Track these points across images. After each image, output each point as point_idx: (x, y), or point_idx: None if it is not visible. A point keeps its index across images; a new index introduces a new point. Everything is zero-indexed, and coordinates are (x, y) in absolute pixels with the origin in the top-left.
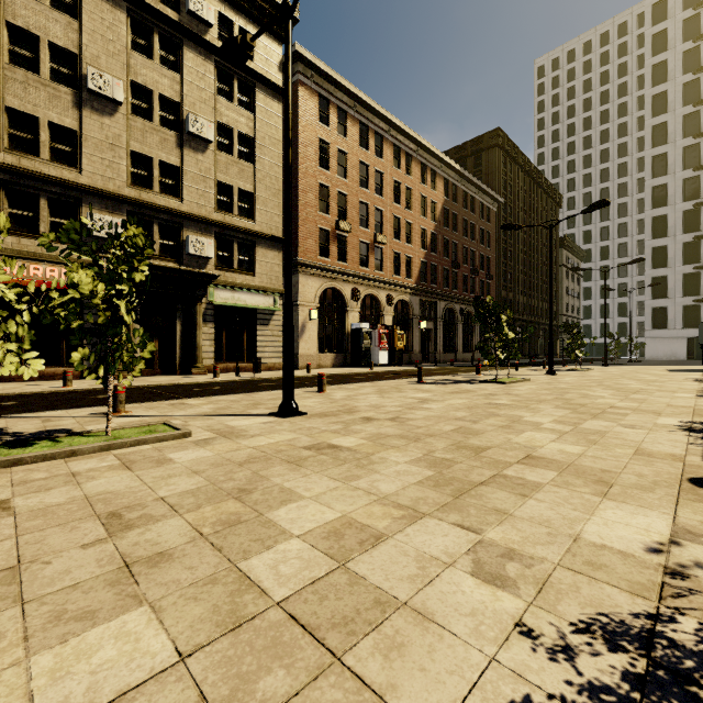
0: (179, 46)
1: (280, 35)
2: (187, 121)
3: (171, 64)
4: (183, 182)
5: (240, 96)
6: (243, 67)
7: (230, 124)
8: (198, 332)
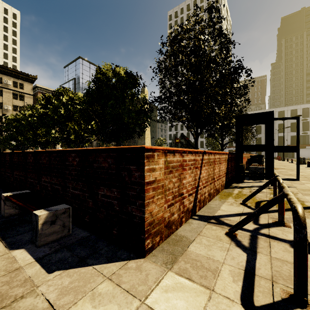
0: (2, 90)
1: (32, 82)
2: (4, 106)
3: (0, 94)
4: (3, 119)
5: (20, 97)
6: (20, 92)
7: (16, 105)
8: (6, 151)
